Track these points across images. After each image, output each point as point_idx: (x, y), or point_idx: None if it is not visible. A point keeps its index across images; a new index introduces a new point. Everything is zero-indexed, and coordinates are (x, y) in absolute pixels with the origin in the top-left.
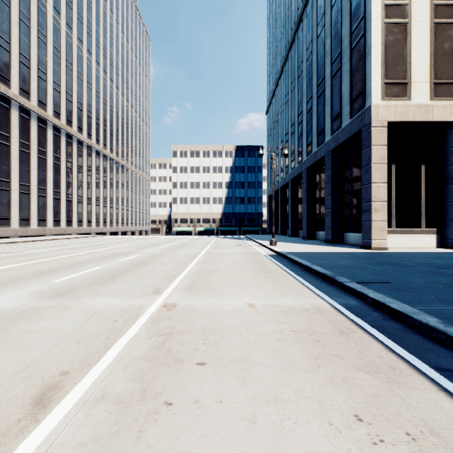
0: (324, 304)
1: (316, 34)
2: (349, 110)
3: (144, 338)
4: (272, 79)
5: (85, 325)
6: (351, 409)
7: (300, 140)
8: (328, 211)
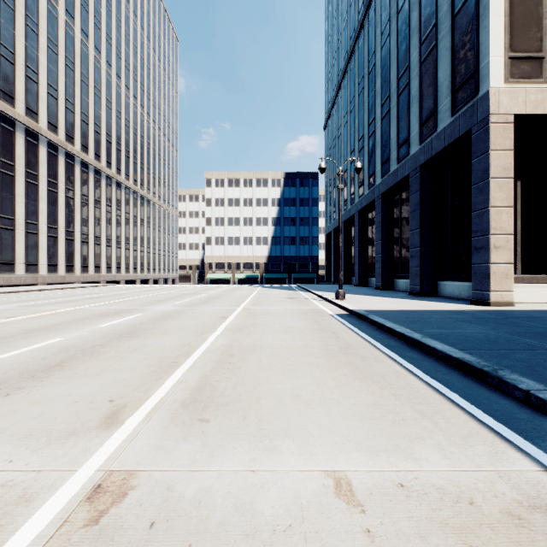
0: (544, 478)
1: (396, 8)
2: (450, 104)
3: None
4: (331, 84)
5: None
6: None
7: (372, 157)
8: (414, 251)
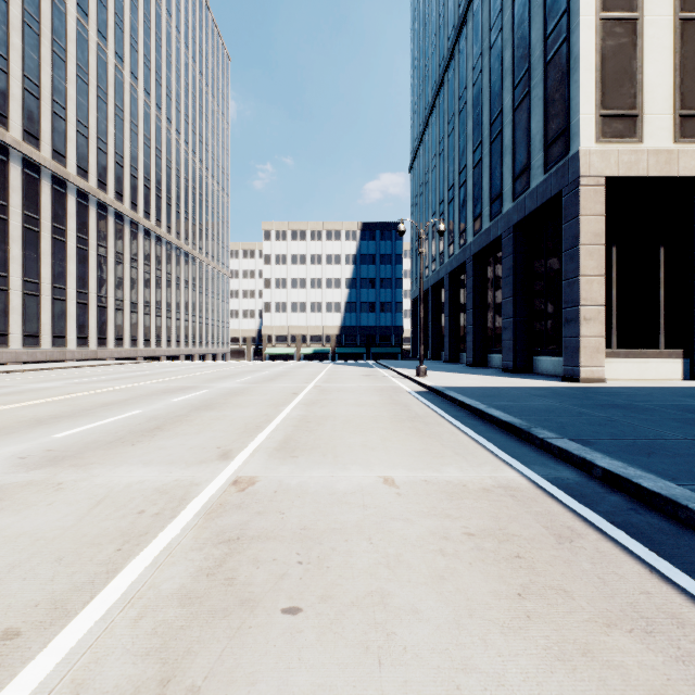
0: (518, 478)
1: (489, 43)
2: (542, 160)
3: (188, 550)
4: (418, 118)
5: (84, 521)
6: None
7: (463, 211)
8: (507, 323)
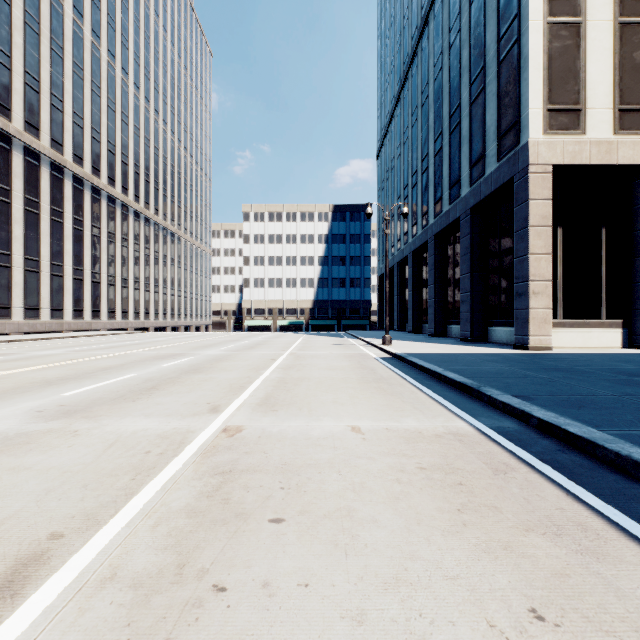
0: (466, 427)
1: (448, 42)
2: (496, 149)
3: (190, 479)
4: (384, 110)
5: (101, 459)
6: (523, 598)
7: (425, 195)
8: (465, 296)
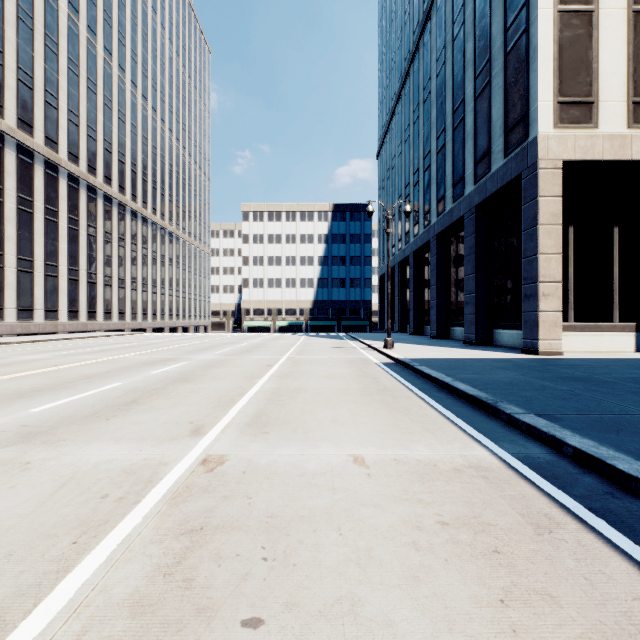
0: (488, 456)
1: (452, 36)
2: (502, 145)
3: (147, 543)
4: (385, 107)
5: (44, 507)
6: None
7: (427, 193)
8: (469, 298)
